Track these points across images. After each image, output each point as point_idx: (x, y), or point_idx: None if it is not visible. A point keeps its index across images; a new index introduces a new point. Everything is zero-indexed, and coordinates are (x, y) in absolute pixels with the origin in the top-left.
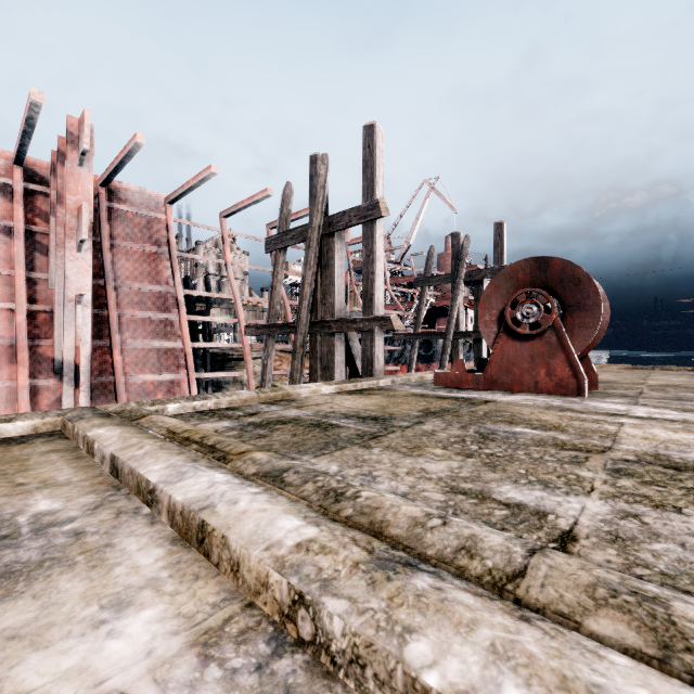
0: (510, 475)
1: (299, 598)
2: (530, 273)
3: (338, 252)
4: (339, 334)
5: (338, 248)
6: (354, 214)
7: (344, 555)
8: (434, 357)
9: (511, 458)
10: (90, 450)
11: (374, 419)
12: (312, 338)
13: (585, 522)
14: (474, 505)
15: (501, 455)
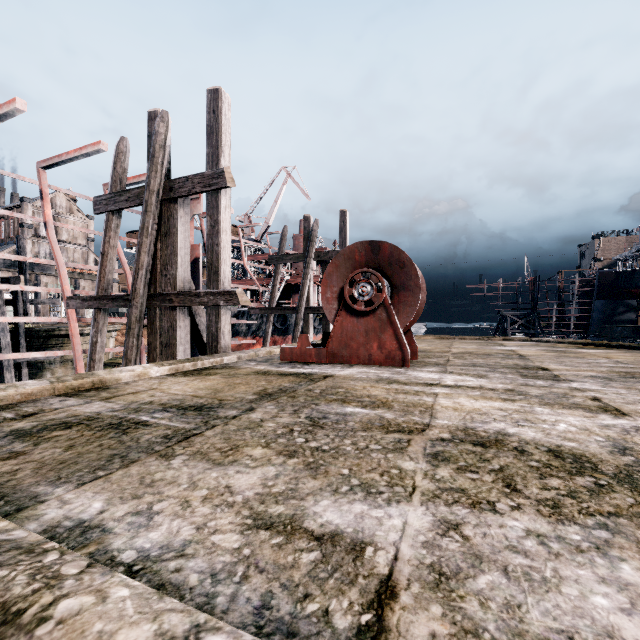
0: (331, 480)
1: None
2: (365, 255)
3: (182, 220)
4: (183, 308)
5: (182, 216)
6: (197, 180)
7: None
8: (289, 330)
9: (337, 451)
10: None
11: (198, 408)
12: (151, 313)
13: (406, 552)
14: (277, 550)
15: (327, 449)
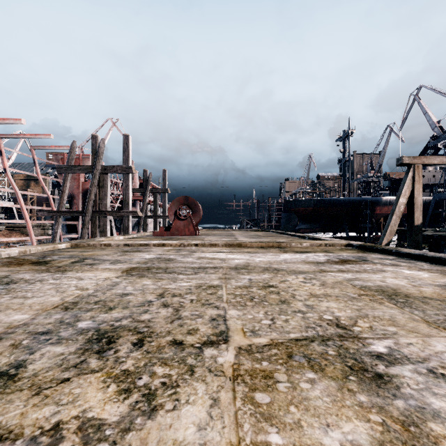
0: None
1: (181, 243)
2: (184, 200)
3: (108, 181)
4: (109, 217)
5: (108, 180)
6: (119, 168)
7: (183, 241)
8: None
9: None
10: (108, 245)
11: None
12: (94, 218)
13: None
14: None
15: None
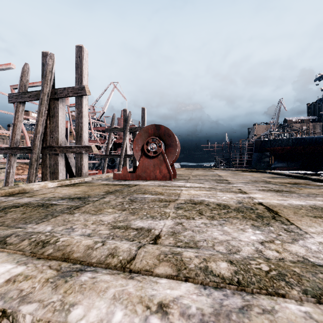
0: (140, 216)
1: (3, 313)
2: (153, 131)
3: (61, 109)
4: (62, 154)
5: (61, 107)
6: (70, 90)
7: (40, 277)
8: (116, 166)
9: (141, 208)
10: None
11: (79, 198)
12: (44, 156)
13: (164, 229)
14: (122, 232)
15: (138, 208)
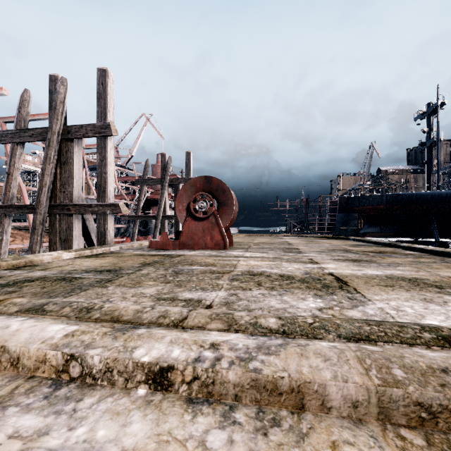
0: (188, 288)
1: (71, 357)
2: (203, 184)
3: (76, 154)
4: (77, 215)
5: (76, 151)
6: (90, 128)
7: (97, 332)
8: (149, 231)
9: (189, 280)
10: None
11: (108, 271)
12: (52, 218)
13: (217, 300)
14: (169, 303)
15: (184, 280)
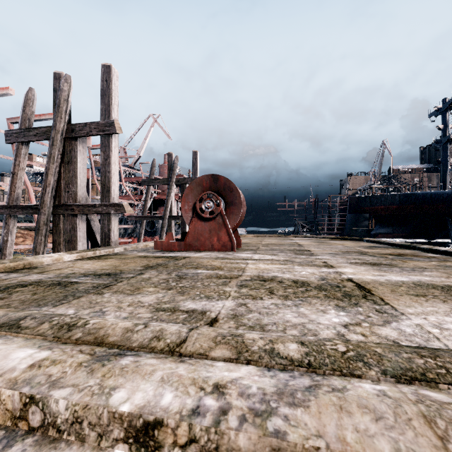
0: (191, 296)
1: (30, 399)
2: (209, 183)
3: (81, 153)
4: (82, 215)
5: (81, 150)
6: (94, 126)
7: (71, 361)
8: (156, 232)
9: (193, 287)
10: None
11: (108, 274)
12: (56, 218)
13: (223, 312)
14: (169, 316)
15: (188, 286)
